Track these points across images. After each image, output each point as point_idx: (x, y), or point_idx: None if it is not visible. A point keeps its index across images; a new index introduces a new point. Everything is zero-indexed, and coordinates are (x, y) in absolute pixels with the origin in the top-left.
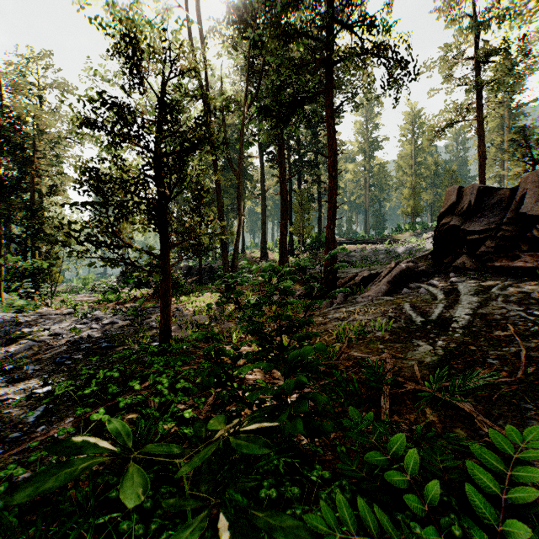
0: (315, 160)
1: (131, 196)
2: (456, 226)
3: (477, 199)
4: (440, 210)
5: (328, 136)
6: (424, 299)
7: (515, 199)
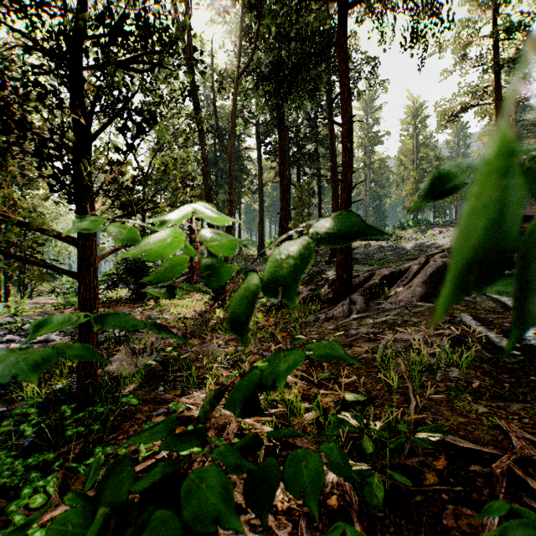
0: (315, 152)
1: (4, 121)
2: None
3: None
4: None
5: (341, 97)
6: (488, 307)
7: None
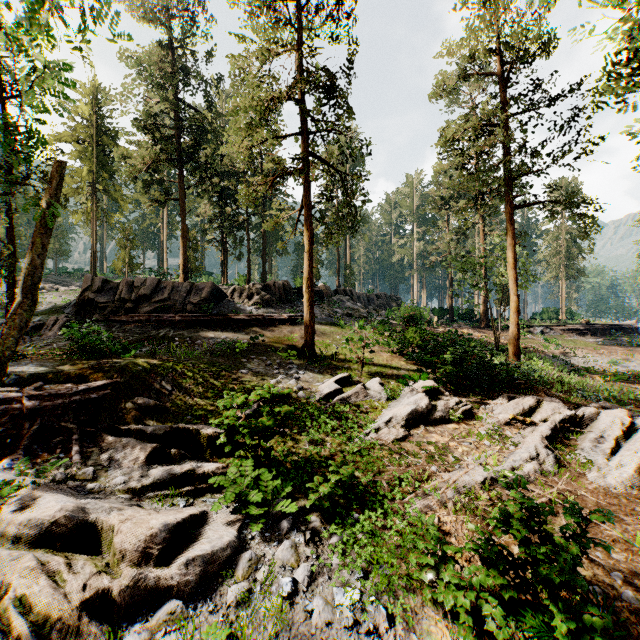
0: None
1: None
2: (92, 298)
3: (103, 285)
4: (83, 288)
5: (10, 231)
6: None
7: (120, 289)
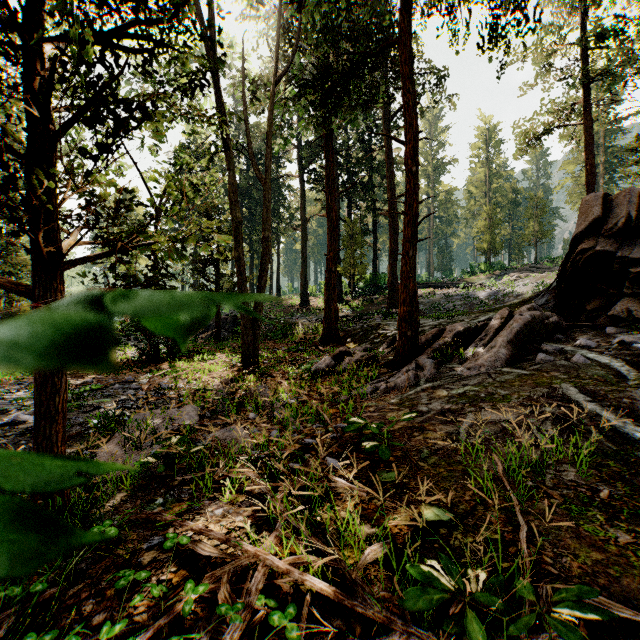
0: (369, 181)
1: None
2: (605, 253)
3: (638, 210)
4: (576, 230)
5: (404, 108)
6: (596, 376)
7: None
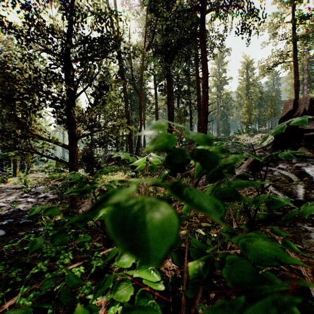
0: (188, 90)
1: (37, 91)
2: (293, 126)
3: (309, 107)
4: (281, 116)
5: (202, 63)
6: (281, 180)
7: None
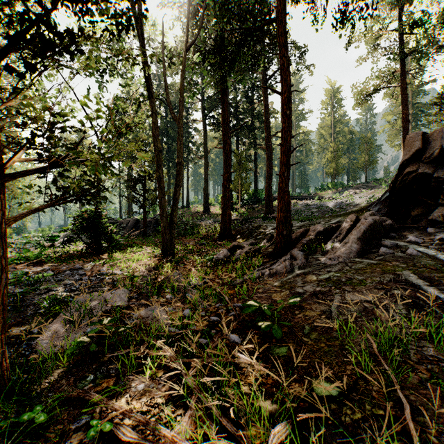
0: (252, 125)
1: None
2: (424, 175)
3: None
4: (403, 158)
5: (281, 68)
6: (428, 265)
7: None
